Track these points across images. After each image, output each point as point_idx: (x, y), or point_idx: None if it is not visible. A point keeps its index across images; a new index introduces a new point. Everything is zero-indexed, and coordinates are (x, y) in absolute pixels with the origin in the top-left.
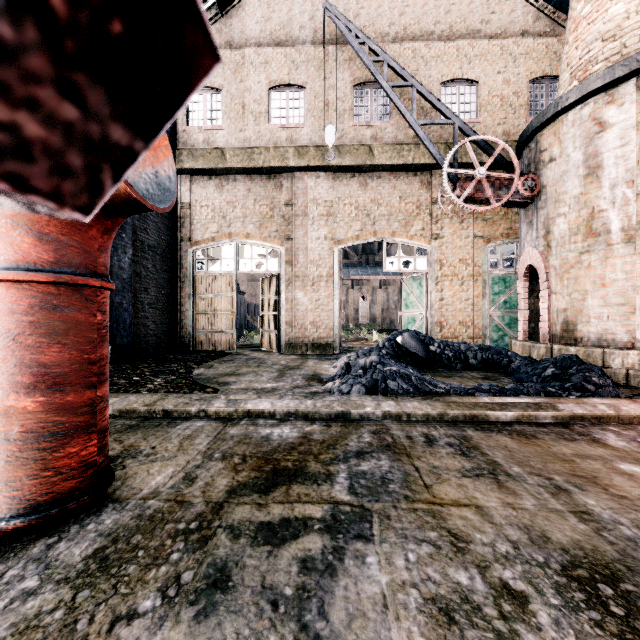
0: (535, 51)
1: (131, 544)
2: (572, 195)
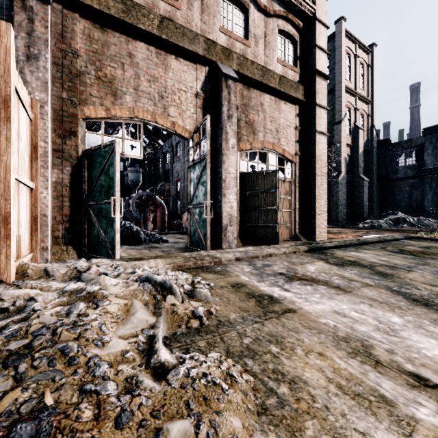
0: None
1: None
2: None
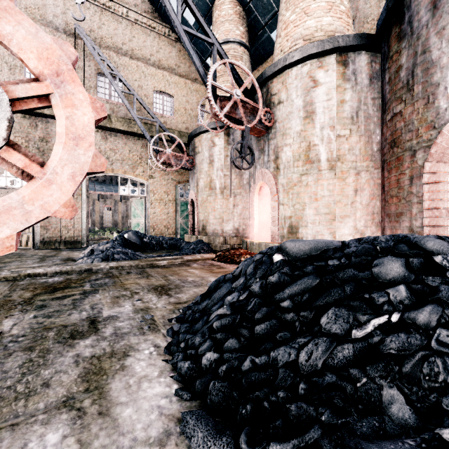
0: (200, 91)
1: None
2: (205, 170)
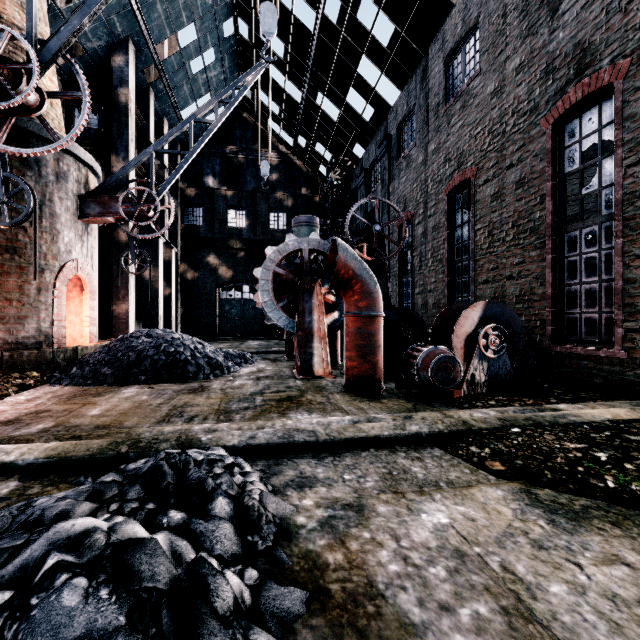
0: None
1: (318, 388)
2: None
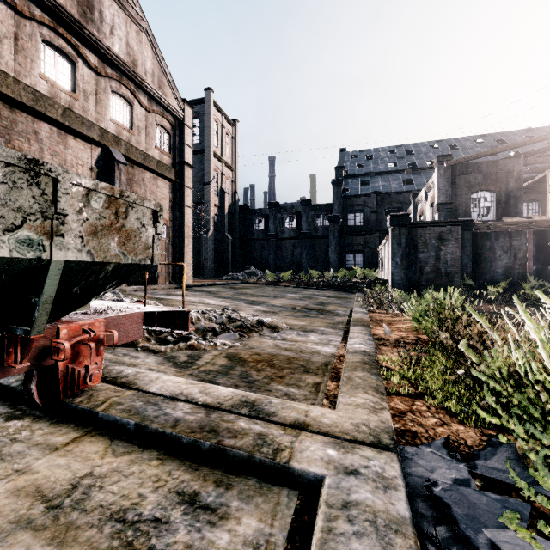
0: None
1: None
2: None
